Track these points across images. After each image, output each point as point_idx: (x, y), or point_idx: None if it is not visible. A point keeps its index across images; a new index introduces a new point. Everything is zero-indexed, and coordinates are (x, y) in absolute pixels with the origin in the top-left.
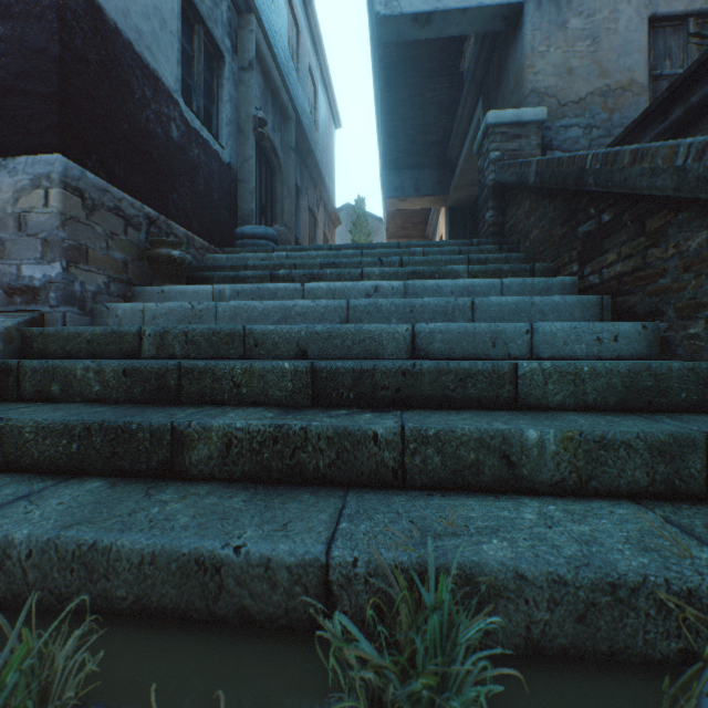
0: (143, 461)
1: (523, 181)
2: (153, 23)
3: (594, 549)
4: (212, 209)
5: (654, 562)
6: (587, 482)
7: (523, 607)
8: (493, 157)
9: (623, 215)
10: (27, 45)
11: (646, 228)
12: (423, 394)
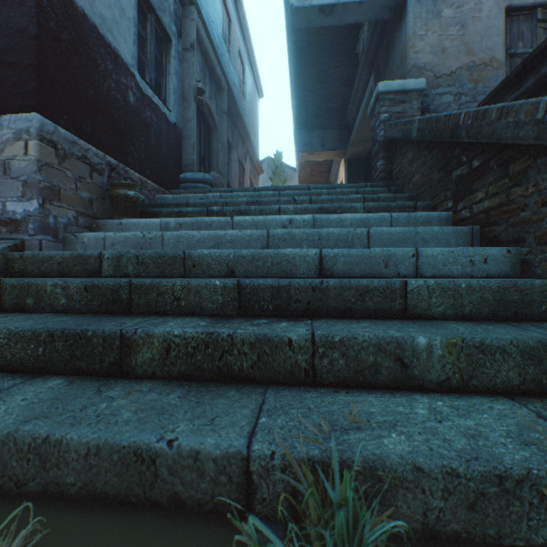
0: (97, 362)
1: (407, 136)
2: (114, 11)
3: (480, 443)
4: (162, 159)
5: (535, 456)
6: (469, 381)
7: (420, 496)
8: (383, 118)
9: (490, 161)
10: (11, 26)
11: (510, 171)
12: (329, 306)
